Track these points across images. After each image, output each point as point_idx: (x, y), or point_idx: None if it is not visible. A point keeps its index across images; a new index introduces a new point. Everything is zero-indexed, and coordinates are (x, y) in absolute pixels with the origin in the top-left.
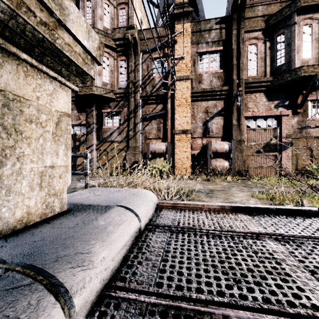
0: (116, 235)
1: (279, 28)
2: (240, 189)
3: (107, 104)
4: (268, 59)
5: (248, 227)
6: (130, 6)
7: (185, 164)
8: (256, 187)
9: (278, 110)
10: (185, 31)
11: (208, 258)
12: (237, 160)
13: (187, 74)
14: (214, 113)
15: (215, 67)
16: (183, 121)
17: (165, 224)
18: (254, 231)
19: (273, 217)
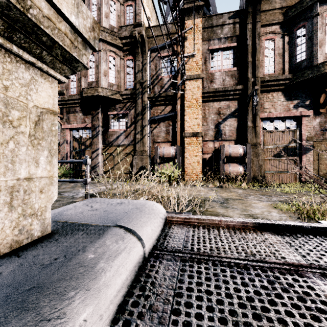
0: (108, 274)
1: (299, 21)
2: (259, 197)
3: (113, 106)
4: (286, 55)
5: (281, 253)
6: (138, 2)
7: (196, 169)
8: (276, 195)
9: (298, 111)
10: (195, 27)
11: (236, 309)
12: (252, 165)
13: (197, 72)
14: (226, 115)
15: (228, 64)
16: (194, 123)
17: (176, 247)
18: (291, 261)
19: (310, 239)
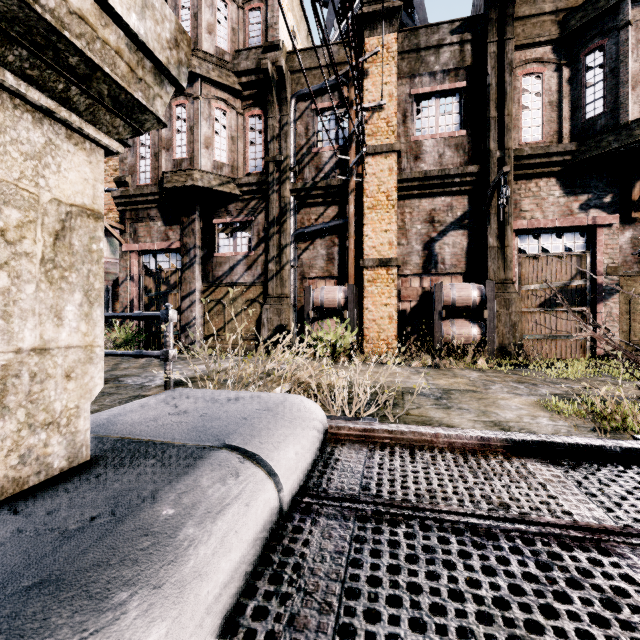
0: (204, 551)
1: (592, 37)
2: (511, 388)
3: (223, 208)
4: (566, 105)
5: (562, 504)
6: (271, 2)
7: (386, 331)
8: (546, 383)
9: (589, 216)
10: (385, 51)
11: (473, 625)
12: (497, 324)
13: (389, 140)
14: (447, 224)
15: (450, 124)
16: (382, 240)
17: (345, 490)
18: (583, 520)
19: (620, 473)
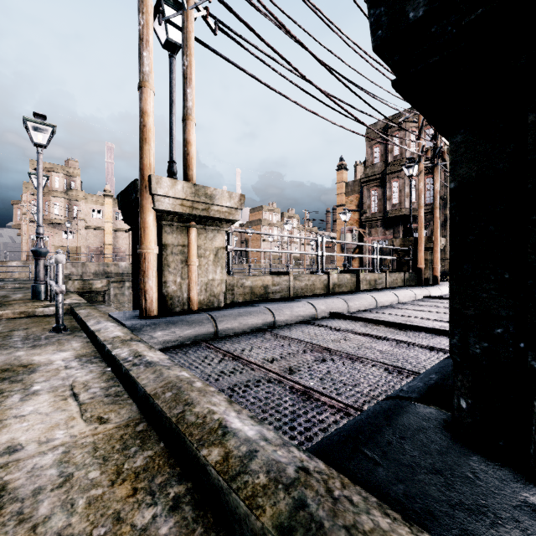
0: None
1: None
2: None
3: (413, 220)
4: None
5: None
6: None
7: None
8: None
9: None
10: None
11: None
12: None
13: None
14: None
15: None
16: None
17: None
18: None
19: None
